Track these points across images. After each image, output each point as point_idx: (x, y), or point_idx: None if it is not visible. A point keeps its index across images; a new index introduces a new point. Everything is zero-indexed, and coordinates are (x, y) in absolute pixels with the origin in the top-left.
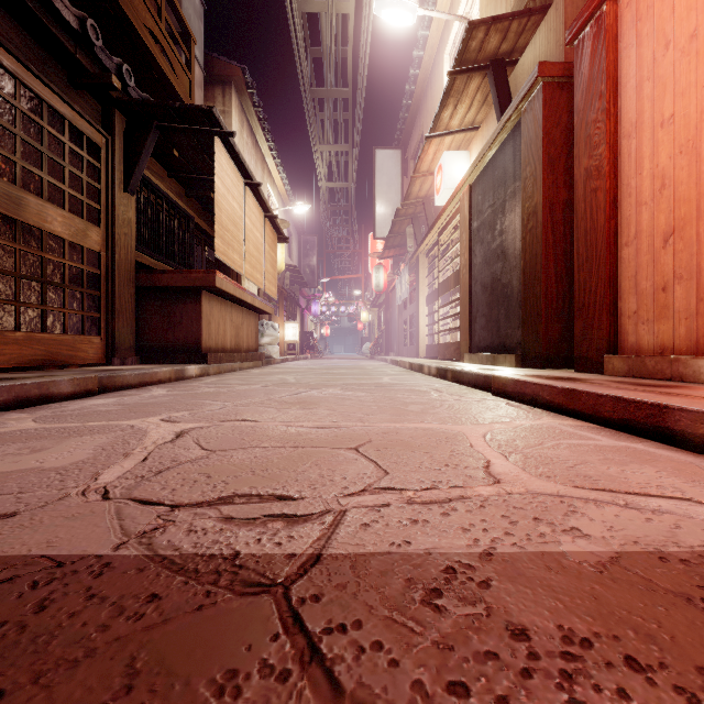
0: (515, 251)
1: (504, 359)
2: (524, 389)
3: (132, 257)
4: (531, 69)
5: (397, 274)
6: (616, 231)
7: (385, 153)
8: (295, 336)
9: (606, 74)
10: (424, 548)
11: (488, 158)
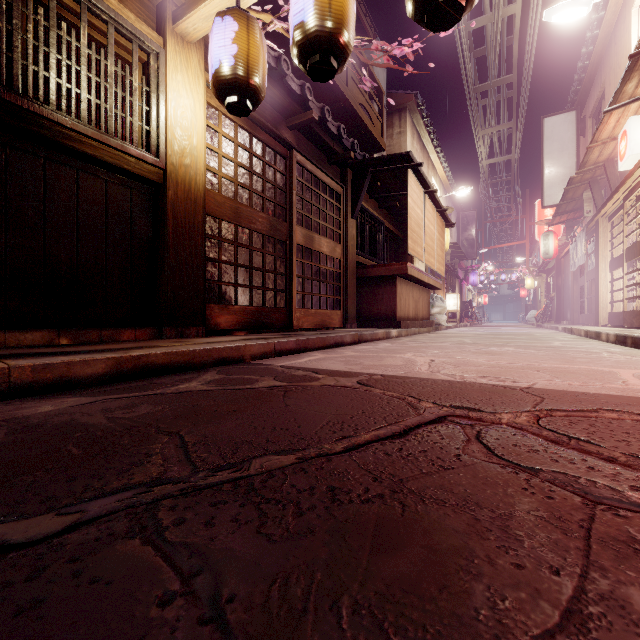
0: None
1: None
2: None
3: (354, 259)
4: None
5: (571, 239)
6: None
7: (555, 119)
8: (455, 305)
9: None
10: (573, 390)
11: None
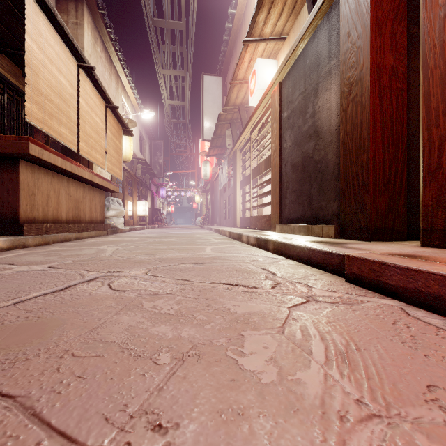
0: (330, 127)
1: (320, 229)
2: (438, 289)
3: None
4: None
5: (219, 167)
6: None
7: (210, 78)
8: (144, 211)
9: None
10: None
11: (299, 51)
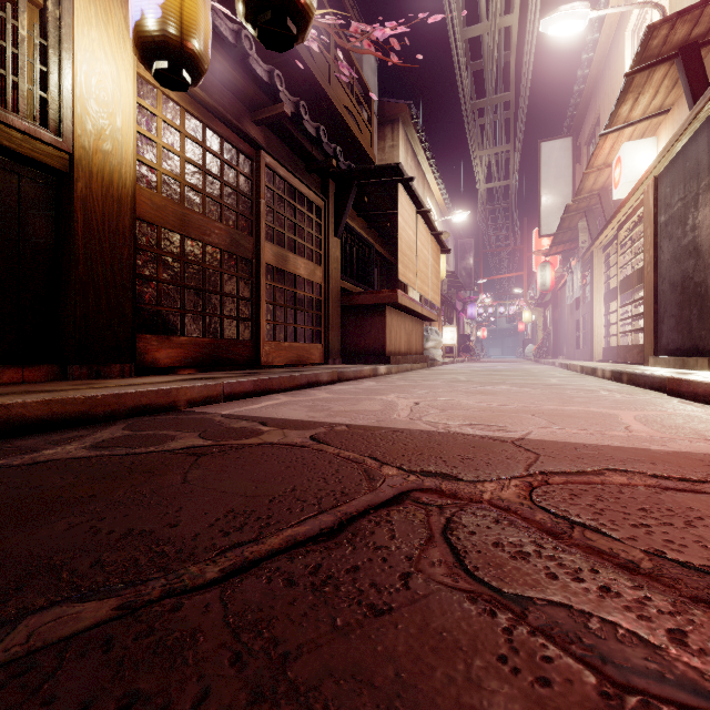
0: (709, 248)
1: (695, 362)
2: (696, 389)
3: (338, 285)
4: None
5: (567, 271)
6: None
7: (552, 144)
8: (453, 339)
9: None
10: (573, 441)
11: (678, 149)
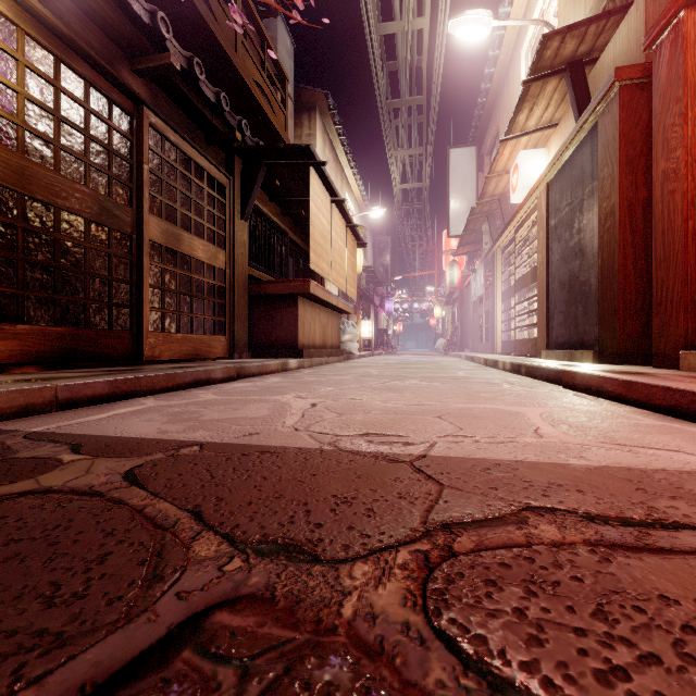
0: (593, 249)
1: (581, 355)
2: (590, 382)
3: (246, 272)
4: (611, 68)
5: (472, 270)
6: (694, 231)
7: (459, 151)
8: (370, 333)
9: (683, 80)
10: (483, 457)
11: (566, 158)
